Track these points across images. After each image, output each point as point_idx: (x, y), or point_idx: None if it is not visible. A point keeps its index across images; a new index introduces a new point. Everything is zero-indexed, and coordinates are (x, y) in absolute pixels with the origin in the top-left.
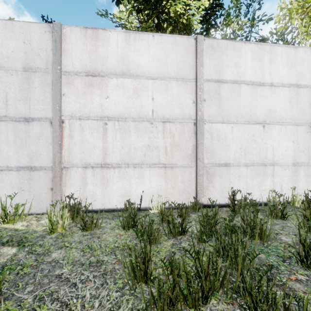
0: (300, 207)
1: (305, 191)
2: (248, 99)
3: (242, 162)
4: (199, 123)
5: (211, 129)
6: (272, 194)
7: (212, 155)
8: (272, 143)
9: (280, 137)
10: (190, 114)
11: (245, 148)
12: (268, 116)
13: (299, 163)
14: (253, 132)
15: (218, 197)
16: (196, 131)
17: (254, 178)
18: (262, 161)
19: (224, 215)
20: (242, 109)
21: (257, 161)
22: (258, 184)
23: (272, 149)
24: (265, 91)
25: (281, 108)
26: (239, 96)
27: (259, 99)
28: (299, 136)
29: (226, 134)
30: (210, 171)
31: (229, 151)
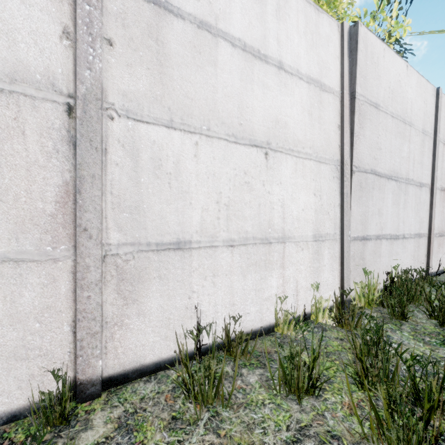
0: (326, 324)
1: (330, 287)
2: (234, 82)
3: (222, 236)
4: (87, 108)
5: (134, 140)
6: (281, 305)
7: (137, 219)
8: (282, 193)
9: (295, 183)
10: (51, 73)
11: (227, 203)
12: (275, 134)
13: (323, 236)
14: (246, 166)
15: (158, 341)
16: (75, 137)
17: (247, 274)
18: (263, 232)
19: (158, 422)
20: (222, 103)
21: (254, 233)
22: (255, 287)
23: (282, 208)
24: (268, 74)
25: (296, 121)
26: (215, 68)
27: (258, 90)
28: (322, 183)
29: (179, 160)
30: (131, 269)
31: (189, 209)
